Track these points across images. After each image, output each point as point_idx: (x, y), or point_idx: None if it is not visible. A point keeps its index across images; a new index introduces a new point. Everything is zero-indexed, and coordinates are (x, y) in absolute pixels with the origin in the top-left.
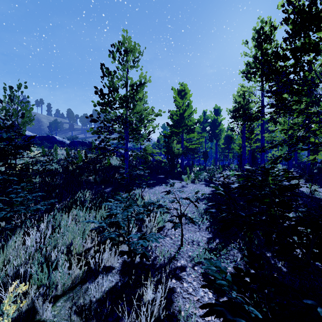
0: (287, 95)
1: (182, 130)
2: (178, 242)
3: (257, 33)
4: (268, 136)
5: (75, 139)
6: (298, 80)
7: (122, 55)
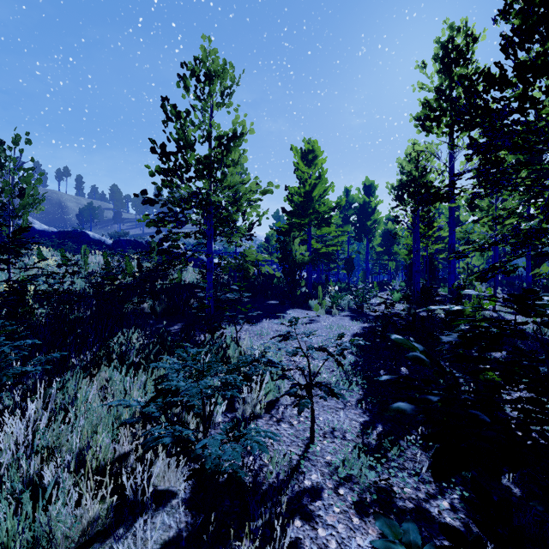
0: (502, 155)
1: (310, 221)
2: (305, 433)
3: (442, 48)
4: (460, 231)
5: (123, 236)
6: (532, 121)
7: (200, 82)
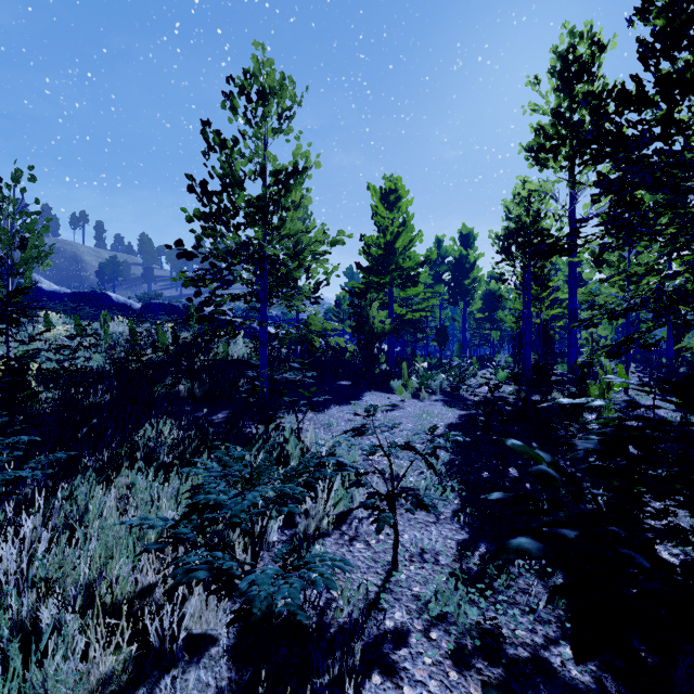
0: (639, 196)
1: (392, 280)
2: (385, 556)
3: (560, 60)
4: (583, 292)
5: (154, 299)
6: (680, 151)
7: (252, 102)
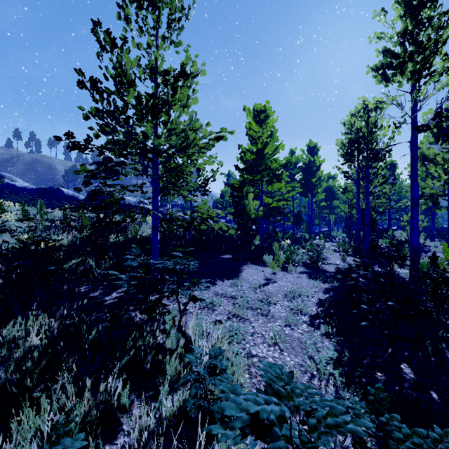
0: None
1: (262, 177)
2: None
3: None
4: None
5: None
6: None
7: (142, 9)
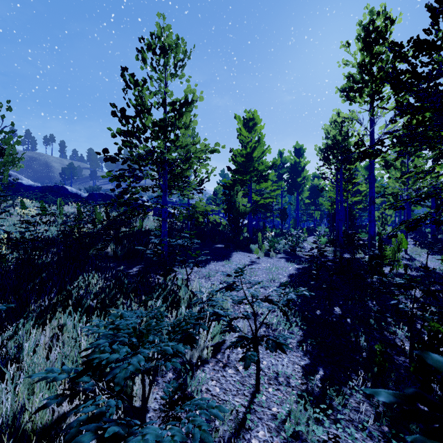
0: None
1: (250, 177)
2: (250, 380)
3: (364, 30)
4: (377, 185)
5: (96, 190)
6: None
7: (156, 55)
